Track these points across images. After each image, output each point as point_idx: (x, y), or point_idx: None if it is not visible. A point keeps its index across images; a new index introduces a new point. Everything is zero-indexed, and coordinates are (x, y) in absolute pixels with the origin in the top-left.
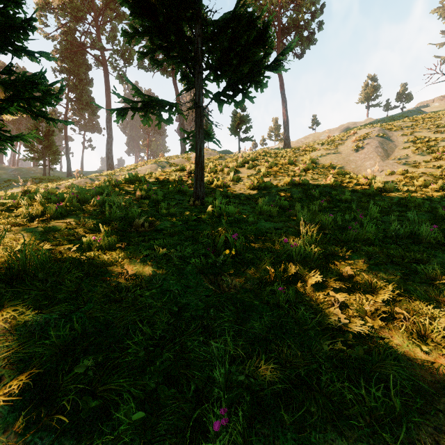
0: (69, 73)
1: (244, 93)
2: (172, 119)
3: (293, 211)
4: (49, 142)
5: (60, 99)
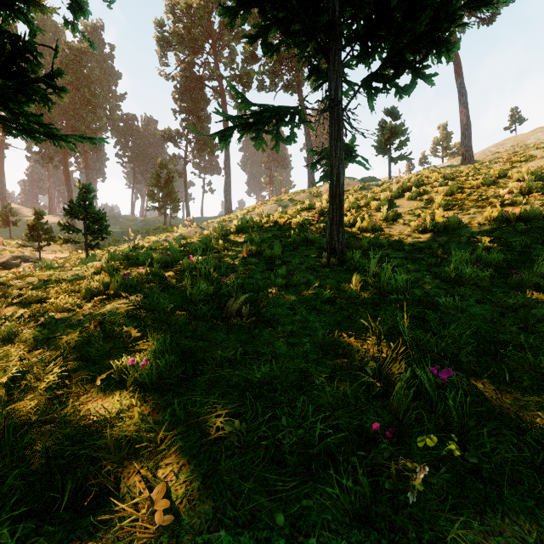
0: (188, 112)
1: (414, 70)
2: (295, 135)
3: (529, 275)
4: (169, 189)
5: (63, 89)
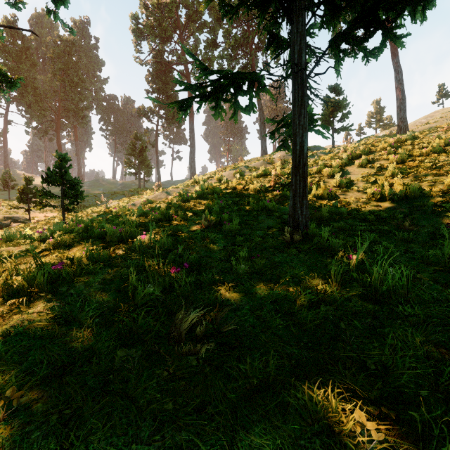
0: (159, 92)
1: (386, 29)
2: (254, 104)
3: None
4: (143, 157)
5: None
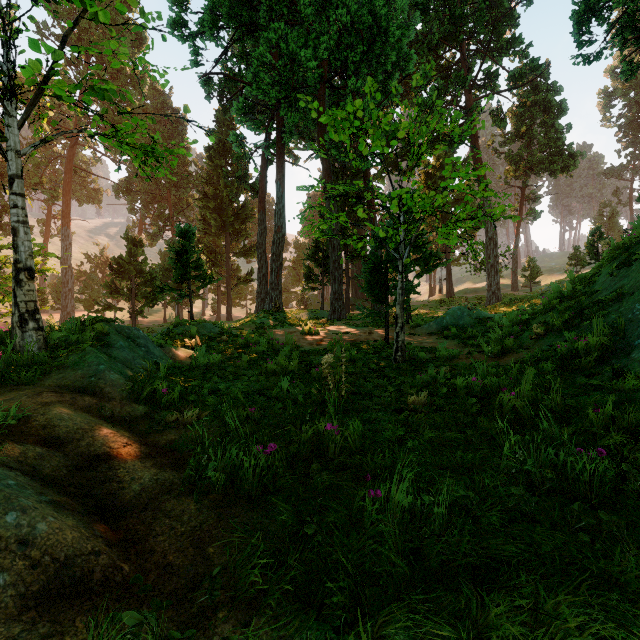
0: (634, 145)
1: None
2: None
3: None
4: (612, 224)
5: None
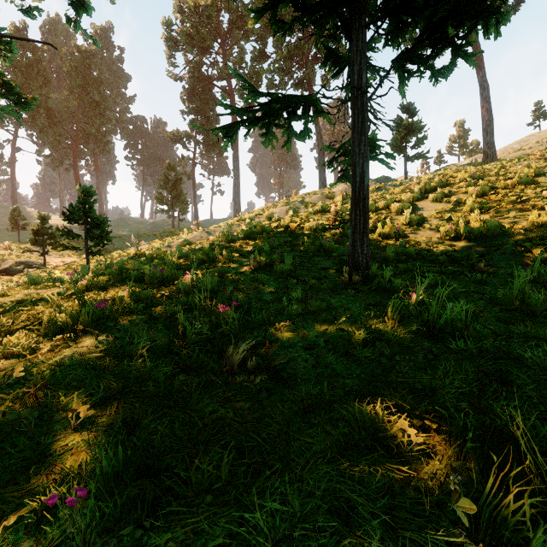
0: (196, 113)
1: (456, 47)
2: (309, 130)
3: None
4: (177, 191)
5: None
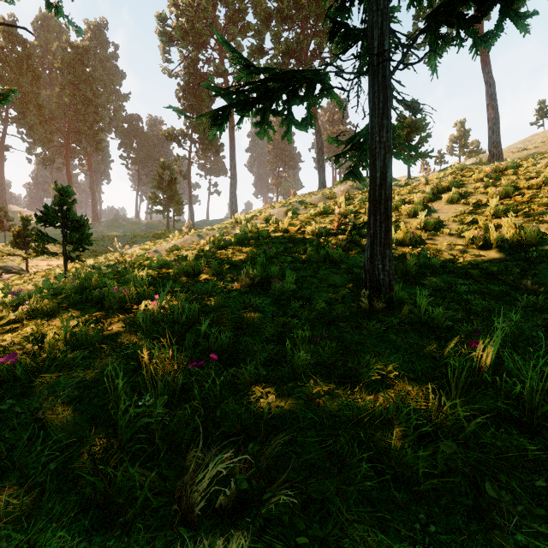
0: (192, 111)
1: (506, 4)
2: (314, 116)
3: None
4: (172, 191)
5: None
